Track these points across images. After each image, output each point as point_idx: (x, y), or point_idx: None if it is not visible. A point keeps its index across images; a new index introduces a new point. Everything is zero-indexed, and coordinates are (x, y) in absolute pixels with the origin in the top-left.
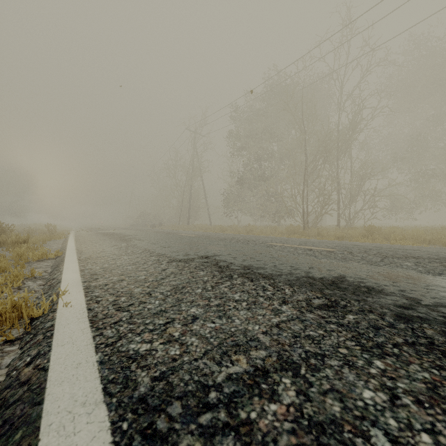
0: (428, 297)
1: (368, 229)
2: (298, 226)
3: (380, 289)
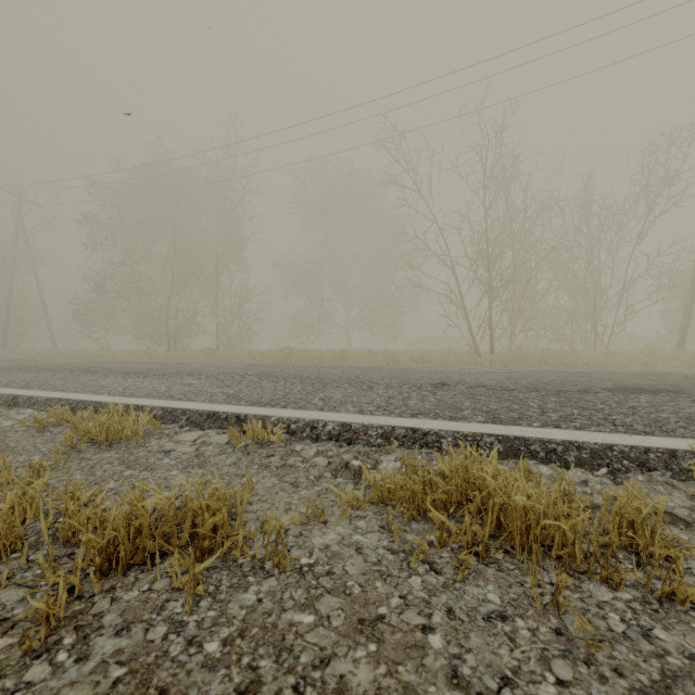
0: (49, 368)
1: (206, 351)
2: (155, 350)
3: (38, 368)
